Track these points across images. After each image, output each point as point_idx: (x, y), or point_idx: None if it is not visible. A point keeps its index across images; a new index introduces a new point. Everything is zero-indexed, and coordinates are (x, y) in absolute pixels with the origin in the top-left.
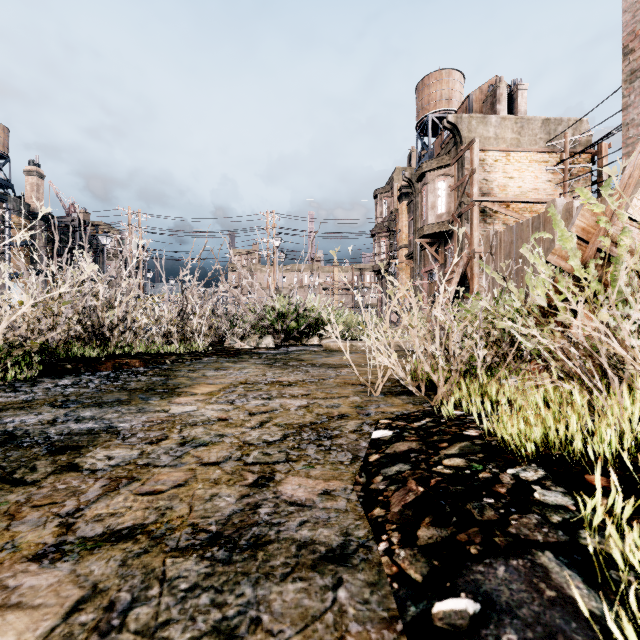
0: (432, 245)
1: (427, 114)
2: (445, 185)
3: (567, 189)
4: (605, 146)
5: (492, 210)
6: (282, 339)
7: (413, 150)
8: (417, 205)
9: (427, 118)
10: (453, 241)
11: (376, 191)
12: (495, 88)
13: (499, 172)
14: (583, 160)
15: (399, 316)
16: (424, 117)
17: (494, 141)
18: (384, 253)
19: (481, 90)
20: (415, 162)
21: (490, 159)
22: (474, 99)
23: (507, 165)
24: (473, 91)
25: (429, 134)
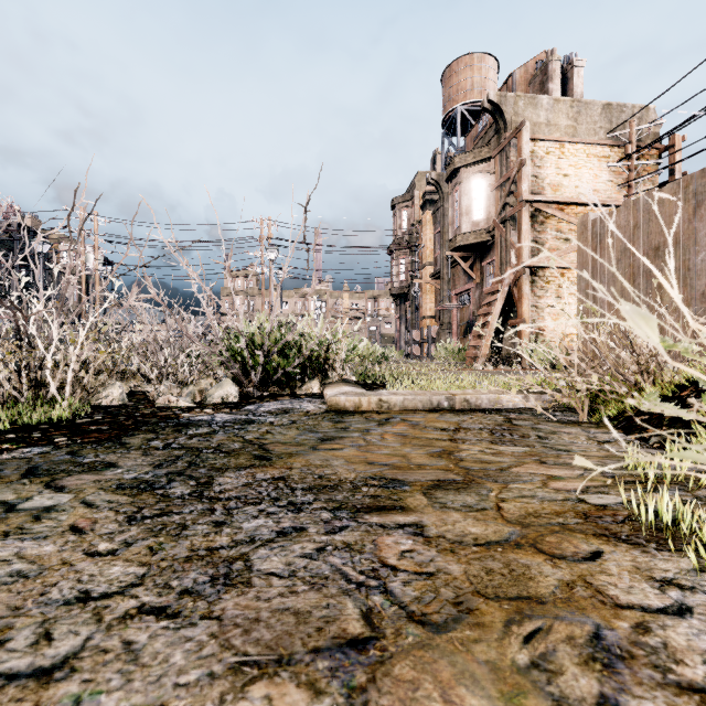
0: (465, 261)
1: (456, 106)
2: (483, 184)
3: (633, 191)
4: (678, 139)
5: (543, 215)
6: (256, 386)
7: (438, 152)
8: (446, 213)
9: (456, 111)
10: (493, 254)
11: (394, 200)
12: (546, 63)
13: (551, 167)
14: (650, 157)
15: (423, 348)
16: (452, 110)
17: (546, 128)
18: (405, 272)
19: (527, 68)
20: (440, 166)
21: (541, 151)
22: (518, 78)
23: (561, 159)
24: (517, 68)
25: (458, 130)
